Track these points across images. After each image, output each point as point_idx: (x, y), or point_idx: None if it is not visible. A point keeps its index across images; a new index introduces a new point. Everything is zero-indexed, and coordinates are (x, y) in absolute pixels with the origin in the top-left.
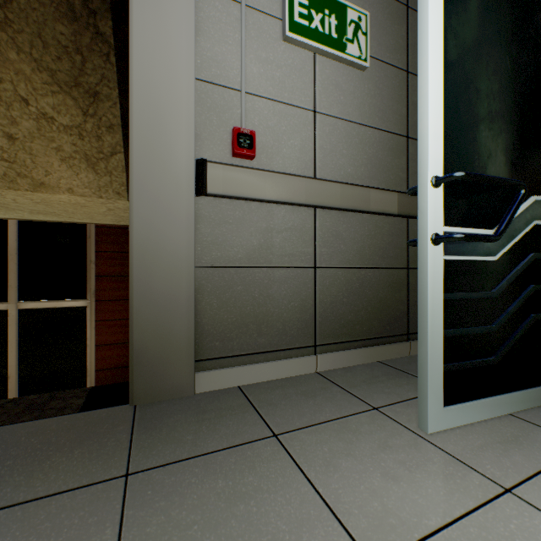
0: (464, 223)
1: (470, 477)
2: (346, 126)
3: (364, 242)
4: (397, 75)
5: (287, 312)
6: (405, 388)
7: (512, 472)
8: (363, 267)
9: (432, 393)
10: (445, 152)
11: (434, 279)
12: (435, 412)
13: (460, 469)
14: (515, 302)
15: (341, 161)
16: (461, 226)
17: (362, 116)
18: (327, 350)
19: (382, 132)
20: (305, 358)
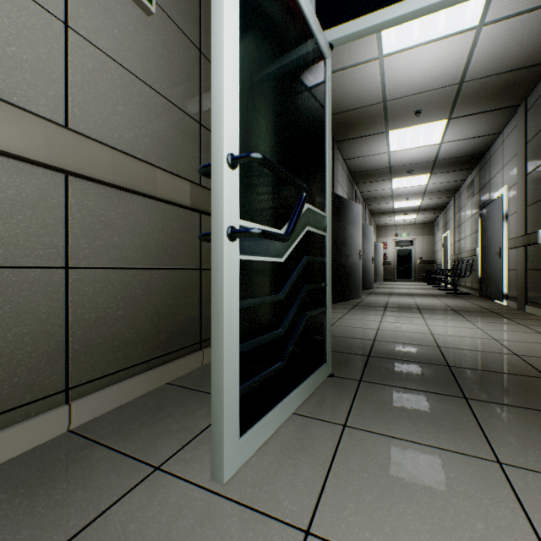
0: (259, 219)
1: (272, 536)
2: (122, 74)
3: (150, 235)
4: (190, 48)
5: (4, 346)
6: (197, 415)
7: (306, 496)
8: (147, 268)
9: (228, 429)
10: (241, 130)
11: (231, 284)
12: (232, 452)
13: (261, 529)
14: (295, 302)
15: (116, 120)
16: (256, 222)
17: (146, 72)
18: (91, 390)
19: (173, 105)
20: (46, 416)
